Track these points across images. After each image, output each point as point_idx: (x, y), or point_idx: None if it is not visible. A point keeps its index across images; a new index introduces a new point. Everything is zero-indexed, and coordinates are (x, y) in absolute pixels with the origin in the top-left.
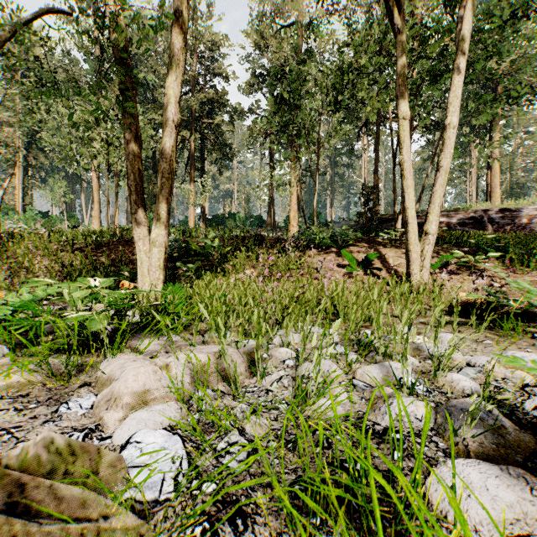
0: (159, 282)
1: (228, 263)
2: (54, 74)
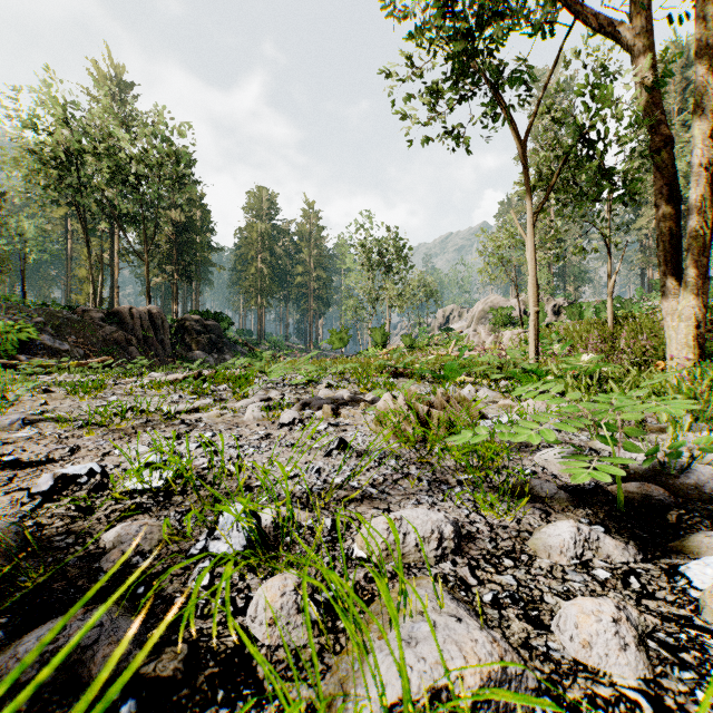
0: (685, 362)
1: None
2: None
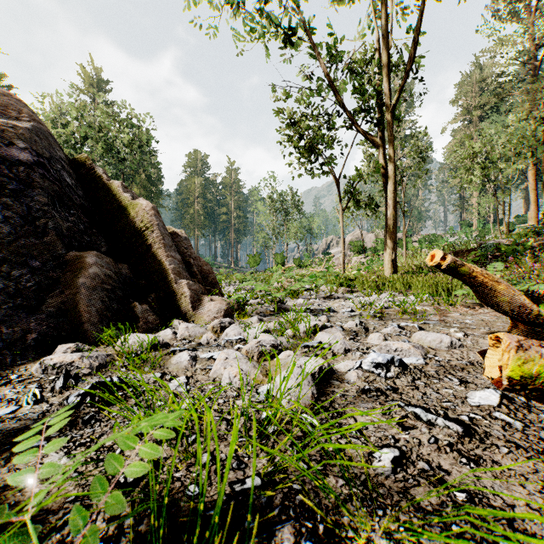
0: (389, 274)
1: (522, 263)
2: (427, 150)
